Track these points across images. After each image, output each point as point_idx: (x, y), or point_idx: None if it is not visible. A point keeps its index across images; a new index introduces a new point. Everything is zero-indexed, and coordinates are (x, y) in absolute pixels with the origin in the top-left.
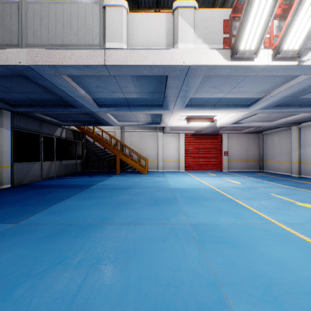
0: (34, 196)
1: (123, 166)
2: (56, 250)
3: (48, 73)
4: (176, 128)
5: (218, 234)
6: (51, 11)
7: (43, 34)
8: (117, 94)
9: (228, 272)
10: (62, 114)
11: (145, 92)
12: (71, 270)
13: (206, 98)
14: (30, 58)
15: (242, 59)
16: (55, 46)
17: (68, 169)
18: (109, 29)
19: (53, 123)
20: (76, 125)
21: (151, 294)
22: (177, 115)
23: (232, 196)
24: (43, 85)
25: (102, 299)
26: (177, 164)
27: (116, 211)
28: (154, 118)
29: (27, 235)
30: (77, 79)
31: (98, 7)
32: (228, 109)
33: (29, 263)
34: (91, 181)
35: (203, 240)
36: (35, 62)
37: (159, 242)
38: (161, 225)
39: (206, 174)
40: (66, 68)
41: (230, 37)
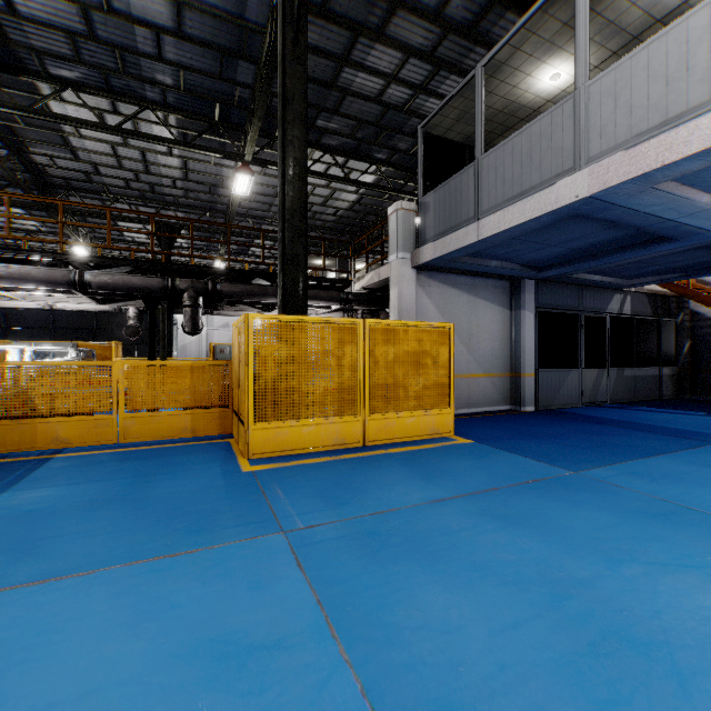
0: (581, 433)
1: None
2: (672, 541)
3: (625, 193)
4: None
5: None
6: (637, 69)
7: (618, 124)
8: None
9: None
10: (629, 264)
11: None
12: None
13: None
14: (595, 180)
15: None
16: (646, 135)
17: (637, 388)
18: None
19: (603, 287)
20: (661, 281)
21: None
22: None
23: None
24: (607, 218)
25: None
26: None
27: None
28: None
29: (601, 496)
30: (691, 178)
31: None
32: None
33: (626, 540)
34: None
35: None
36: (603, 186)
37: None
38: None
39: None
40: (672, 168)
41: None
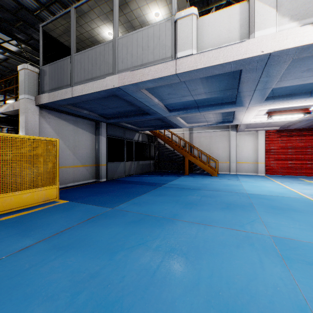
0: (121, 189)
1: (191, 168)
2: (139, 233)
3: (131, 90)
4: (252, 125)
5: None
6: (134, 40)
7: (128, 60)
8: (186, 98)
9: None
10: (139, 122)
11: (215, 91)
12: (151, 251)
13: (296, 85)
14: (120, 81)
15: None
16: (137, 67)
17: (143, 168)
18: (179, 40)
19: (132, 130)
20: (149, 130)
21: (222, 293)
22: (254, 111)
23: None
24: (127, 100)
25: (177, 282)
26: (254, 167)
27: (186, 209)
28: (225, 117)
29: (119, 218)
30: (152, 91)
31: (170, 22)
32: None
33: (122, 239)
34: (162, 180)
35: (289, 257)
36: (123, 84)
37: (231, 247)
38: (234, 230)
39: (297, 180)
40: (145, 83)
41: None
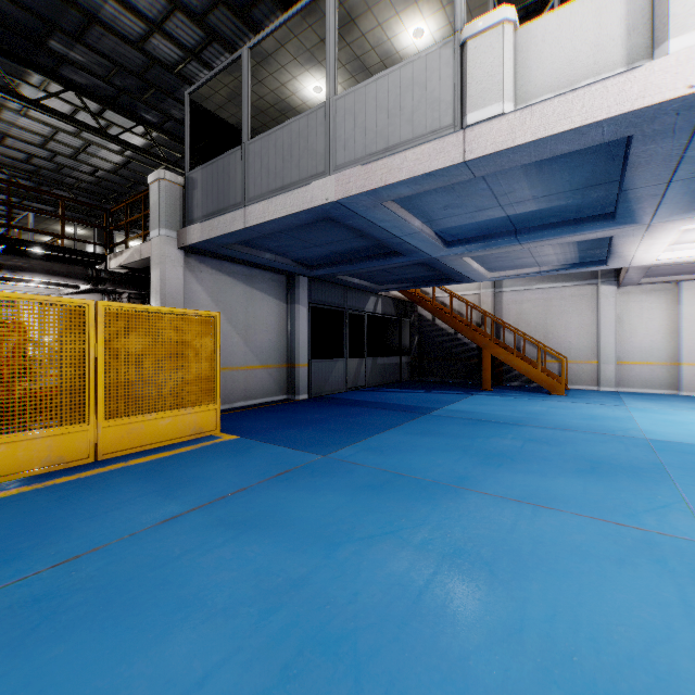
0: (340, 416)
1: (498, 374)
2: (383, 510)
3: (363, 205)
4: (663, 268)
5: None
6: (370, 97)
7: (357, 141)
8: (487, 212)
9: None
10: (378, 272)
11: (559, 192)
12: (410, 550)
13: None
14: (340, 187)
15: None
16: (376, 156)
17: (386, 374)
18: (472, 84)
19: (362, 289)
20: (400, 289)
21: (581, 658)
22: (666, 233)
23: None
24: (354, 226)
25: (471, 619)
26: (669, 375)
27: (487, 468)
28: (586, 251)
29: (339, 476)
30: (408, 203)
31: (450, 48)
32: None
33: (349, 519)
34: (430, 401)
35: None
36: (346, 193)
37: (602, 562)
38: (610, 524)
39: None
40: (393, 189)
41: None
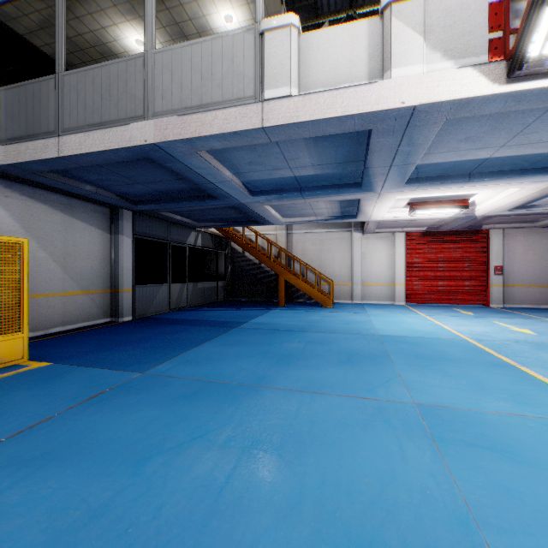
0: (161, 335)
1: (290, 293)
2: (193, 417)
3: (181, 151)
4: (387, 223)
5: (477, 431)
6: (185, 58)
7: (174, 94)
8: (281, 172)
9: (496, 506)
10: (197, 211)
11: (328, 163)
12: (215, 450)
13: (450, 162)
14: (158, 132)
15: (533, 75)
16: (191, 110)
17: (205, 296)
18: (269, 68)
19: (184, 225)
20: (216, 226)
21: (341, 513)
22: (389, 200)
23: (510, 358)
24: (174, 169)
25: (262, 503)
26: (390, 292)
27: (280, 367)
28: (345, 208)
29: (155, 391)
30: (219, 156)
31: (252, 35)
32: (501, 180)
33: (161, 431)
34: (240, 316)
35: (442, 438)
36: (164, 138)
37: (354, 429)
38: (359, 399)
39: (451, 311)
40: (206, 141)
41: (504, 36)
